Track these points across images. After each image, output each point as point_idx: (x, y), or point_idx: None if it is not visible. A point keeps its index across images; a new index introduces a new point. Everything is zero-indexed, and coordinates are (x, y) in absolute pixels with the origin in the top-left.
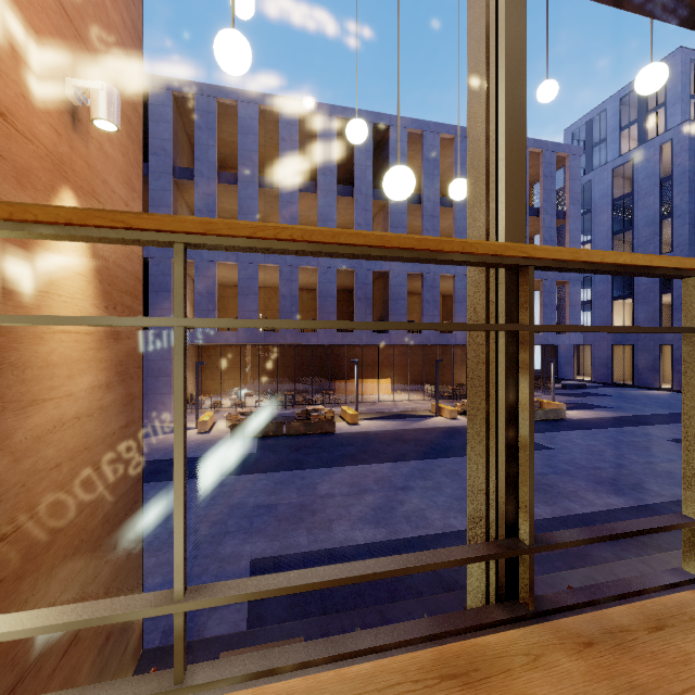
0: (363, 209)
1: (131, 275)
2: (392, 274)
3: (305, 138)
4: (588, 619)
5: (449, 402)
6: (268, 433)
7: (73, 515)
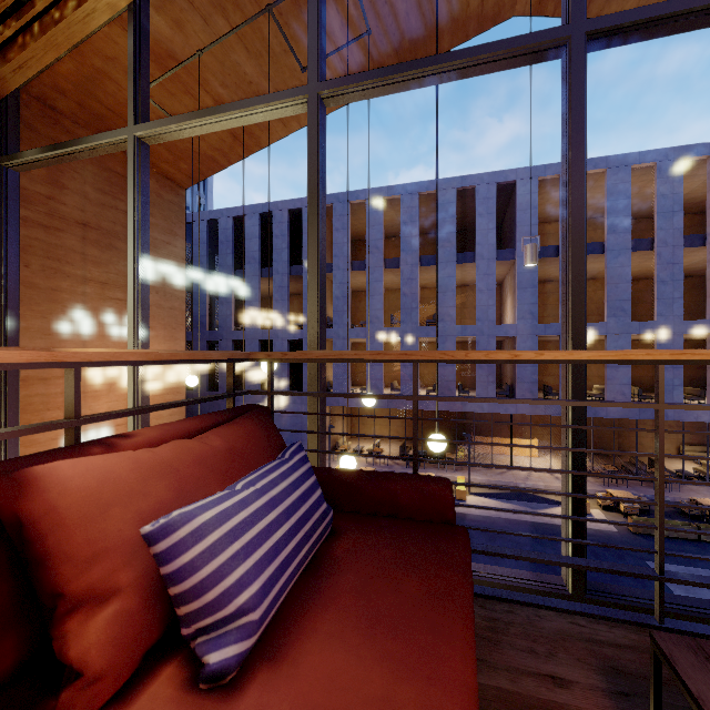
0: (484, 274)
1: None
2: (519, 338)
3: (432, 207)
4: None
5: (602, 483)
6: None
7: None
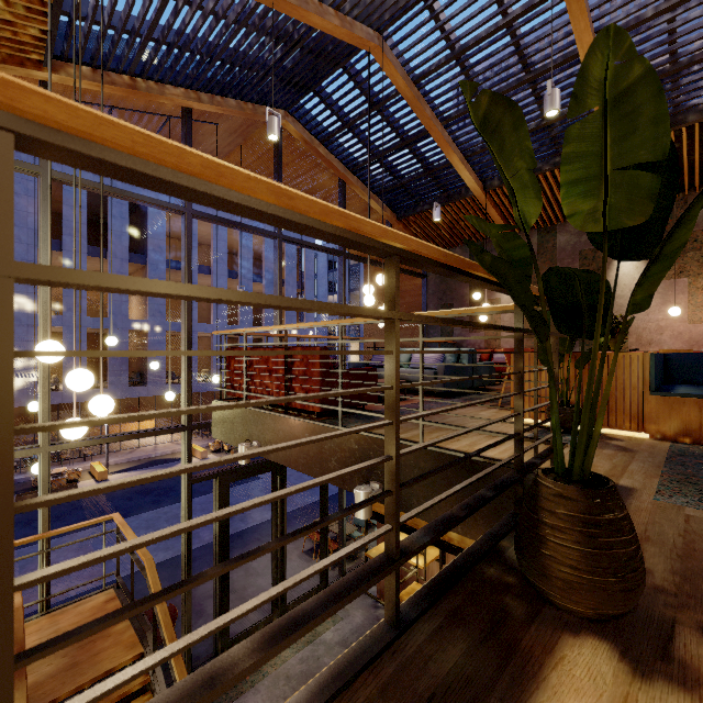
0: (118, 272)
1: None
2: (151, 332)
3: None
4: (61, 610)
5: (209, 439)
6: None
7: None
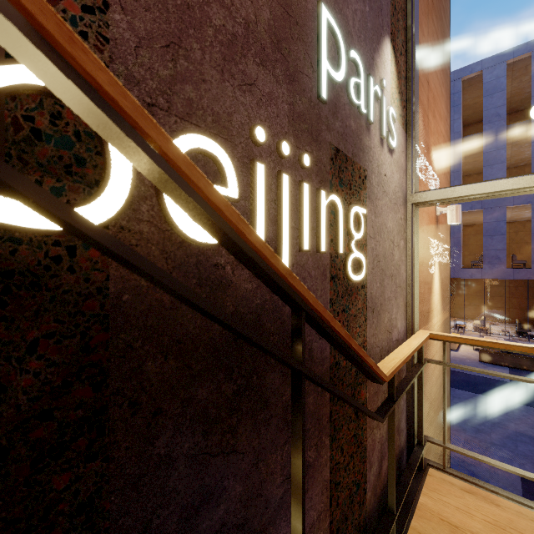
0: None
1: (447, 278)
2: None
3: None
4: None
5: None
6: (521, 366)
7: (436, 408)
